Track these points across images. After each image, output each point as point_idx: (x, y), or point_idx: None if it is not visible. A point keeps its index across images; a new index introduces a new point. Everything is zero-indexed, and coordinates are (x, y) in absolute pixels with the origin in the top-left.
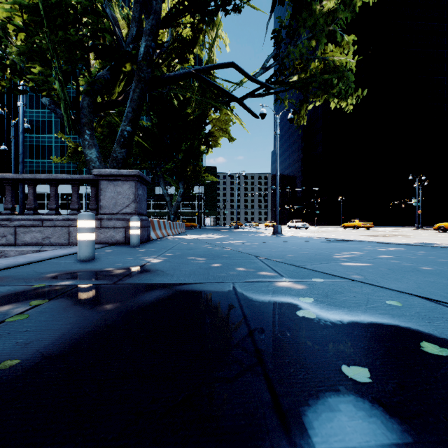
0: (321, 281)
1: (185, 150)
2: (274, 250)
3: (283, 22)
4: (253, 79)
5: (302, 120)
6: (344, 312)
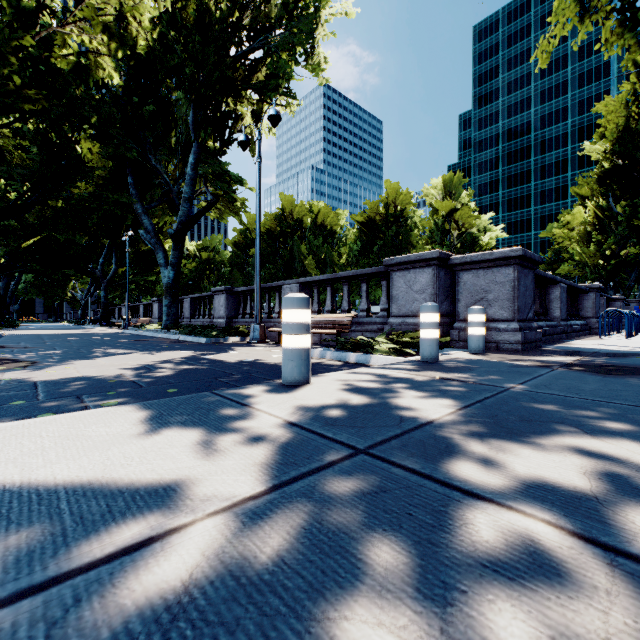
0: None
1: None
2: None
3: None
4: None
5: None
6: None
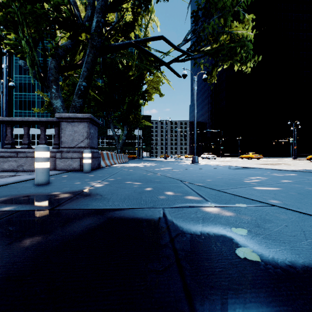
0: (245, 206)
1: (128, 102)
2: (195, 175)
3: (200, 5)
4: (177, 48)
5: (213, 79)
6: (289, 251)
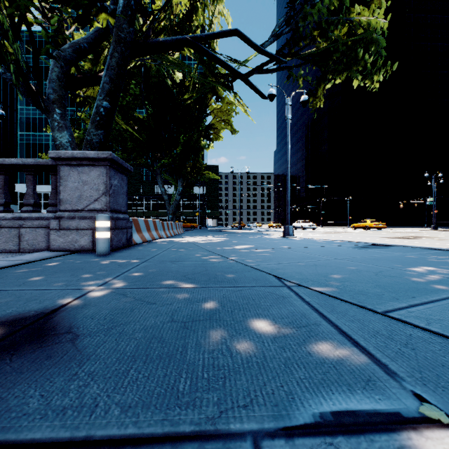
0: None
1: (183, 143)
2: (300, 263)
3: None
4: (261, 50)
5: (317, 102)
6: None
